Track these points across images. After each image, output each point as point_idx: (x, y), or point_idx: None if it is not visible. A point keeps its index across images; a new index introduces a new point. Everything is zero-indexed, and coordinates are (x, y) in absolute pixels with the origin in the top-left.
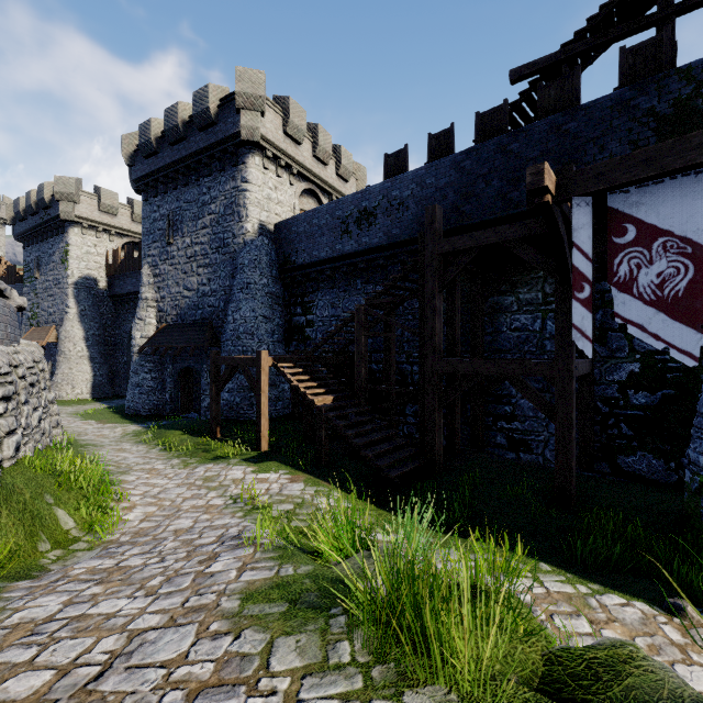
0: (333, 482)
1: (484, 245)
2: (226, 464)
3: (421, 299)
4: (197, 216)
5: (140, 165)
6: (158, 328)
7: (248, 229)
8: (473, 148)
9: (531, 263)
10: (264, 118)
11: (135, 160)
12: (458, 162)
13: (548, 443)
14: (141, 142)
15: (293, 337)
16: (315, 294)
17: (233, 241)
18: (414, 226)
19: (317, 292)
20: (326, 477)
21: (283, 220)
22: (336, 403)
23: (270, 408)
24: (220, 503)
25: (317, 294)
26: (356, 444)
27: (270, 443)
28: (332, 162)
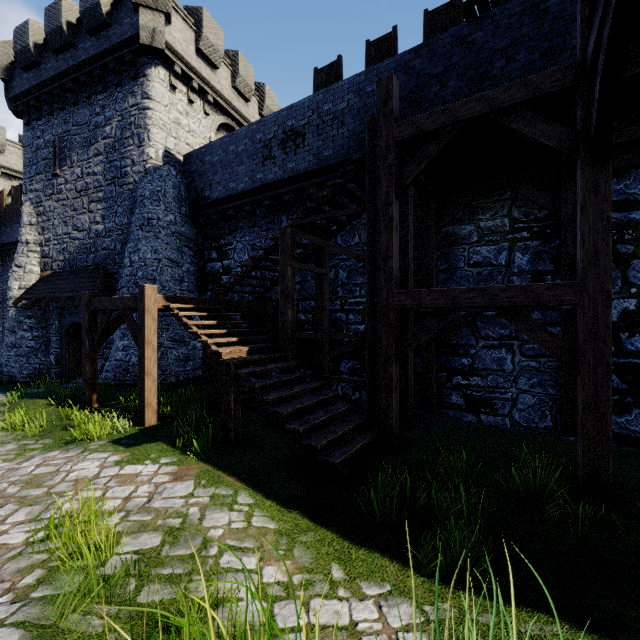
0: (243, 476)
1: (465, 122)
2: (81, 450)
3: (369, 210)
4: (88, 142)
5: (18, 80)
6: (40, 277)
7: (150, 154)
8: (425, 43)
9: (539, 138)
10: (170, 23)
11: (12, 75)
12: (406, 61)
13: (517, 401)
14: (16, 48)
15: (208, 287)
16: (233, 236)
17: (132, 169)
18: (351, 144)
19: (235, 233)
20: (233, 466)
21: (195, 149)
22: (252, 356)
23: (177, 368)
24: (15, 541)
25: (235, 235)
26: (279, 413)
27: (164, 413)
28: (254, 100)
